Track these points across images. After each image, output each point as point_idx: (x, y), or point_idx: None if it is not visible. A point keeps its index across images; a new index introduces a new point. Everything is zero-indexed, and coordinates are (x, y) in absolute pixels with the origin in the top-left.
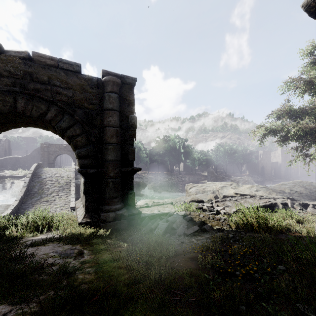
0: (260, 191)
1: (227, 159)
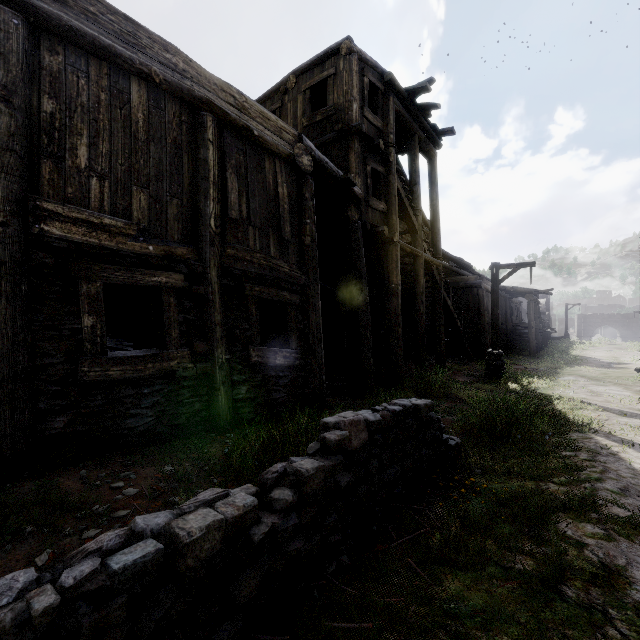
0: None
1: None
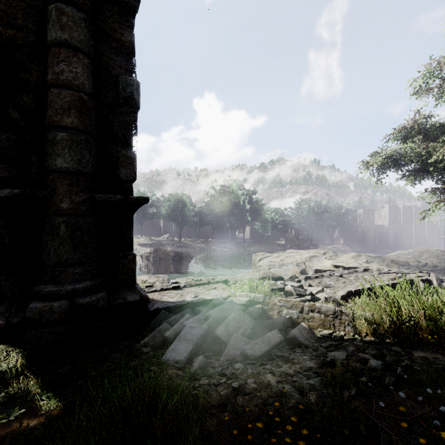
0: (373, 263)
1: (313, 220)
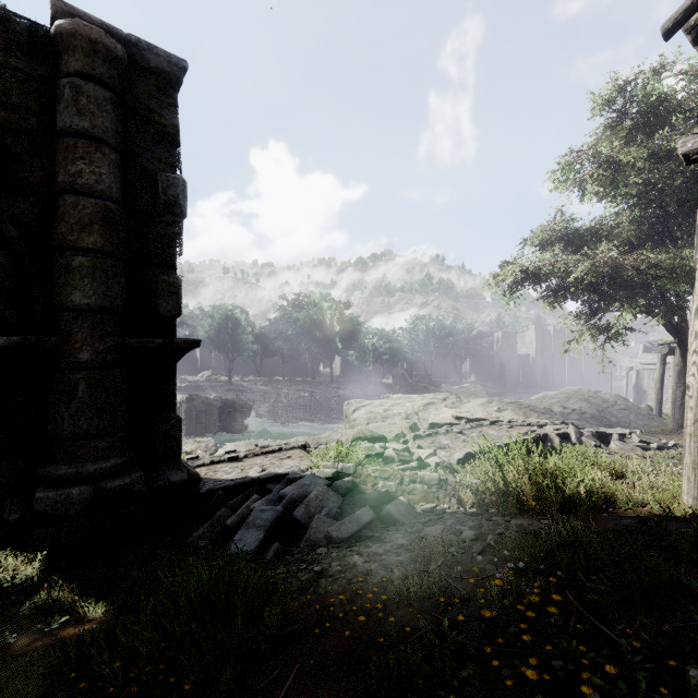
0: (506, 412)
1: (433, 348)
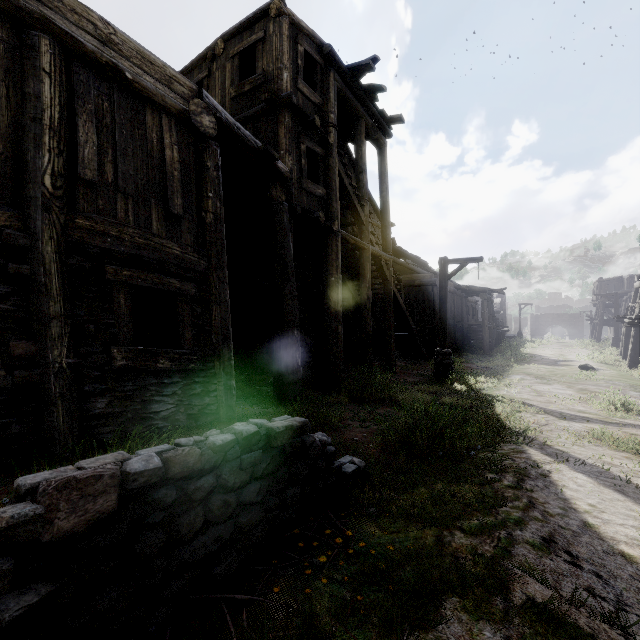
0: None
1: None
